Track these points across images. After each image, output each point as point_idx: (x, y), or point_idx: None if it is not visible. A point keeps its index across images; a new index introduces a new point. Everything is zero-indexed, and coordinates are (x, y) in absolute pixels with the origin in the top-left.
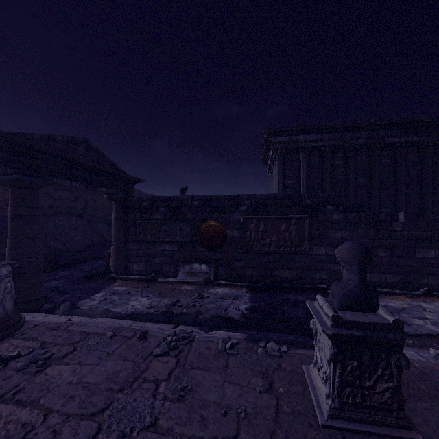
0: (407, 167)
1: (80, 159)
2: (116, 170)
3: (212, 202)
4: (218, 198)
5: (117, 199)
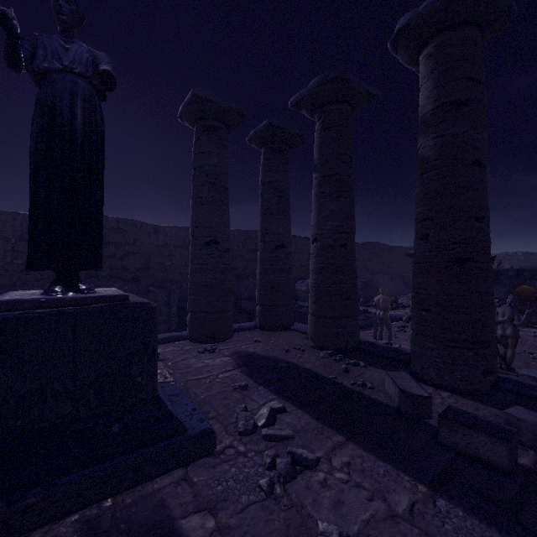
0: None
1: None
2: None
3: (525, 273)
4: (530, 271)
5: None
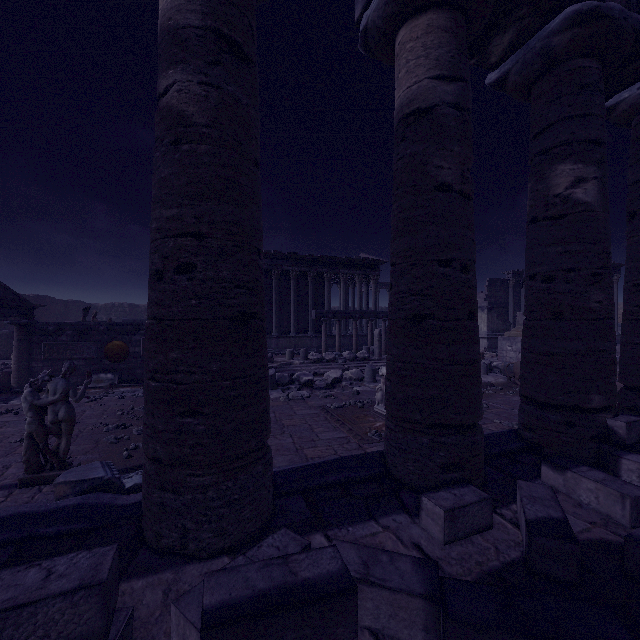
0: (299, 290)
1: (3, 301)
2: (19, 299)
3: (117, 327)
4: (122, 324)
5: (21, 324)
